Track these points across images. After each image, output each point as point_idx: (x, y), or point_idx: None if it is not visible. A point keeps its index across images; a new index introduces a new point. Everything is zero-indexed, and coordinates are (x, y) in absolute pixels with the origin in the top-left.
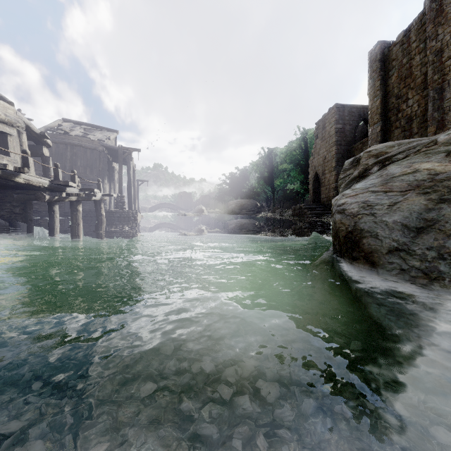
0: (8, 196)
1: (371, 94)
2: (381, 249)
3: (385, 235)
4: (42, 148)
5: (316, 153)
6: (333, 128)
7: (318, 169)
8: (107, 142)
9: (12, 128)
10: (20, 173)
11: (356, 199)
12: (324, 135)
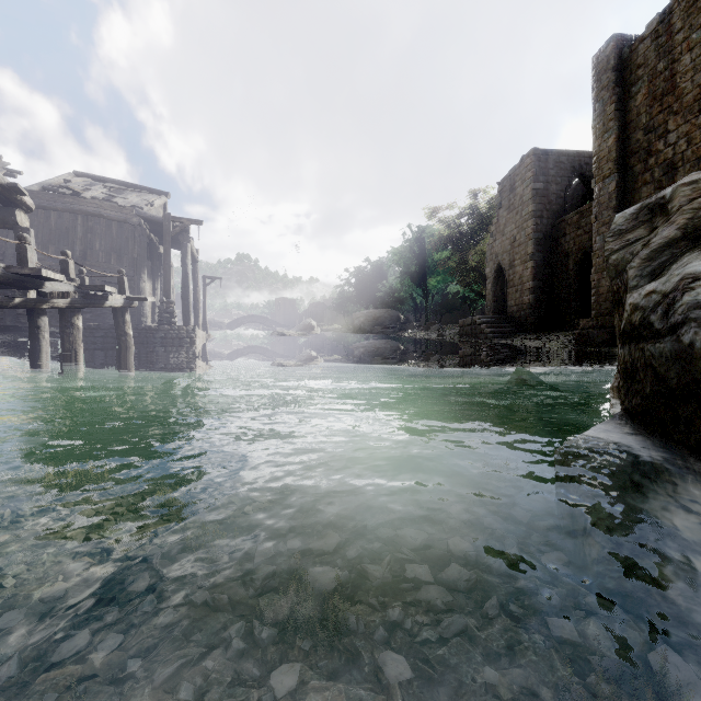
0: None
1: (597, 127)
2: None
3: None
4: (15, 212)
5: (498, 232)
6: (529, 189)
7: (503, 258)
8: (149, 211)
9: None
10: None
11: None
12: (513, 202)
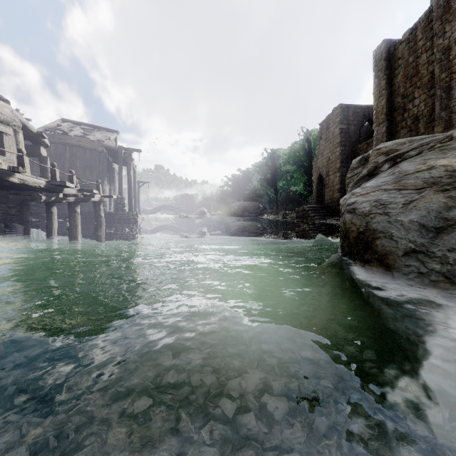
0: (3, 197)
1: (376, 93)
2: (397, 251)
3: (401, 236)
4: (40, 148)
5: (319, 154)
6: (337, 129)
7: (322, 170)
8: (107, 143)
9: (8, 127)
10: (15, 172)
11: (367, 198)
12: (328, 136)
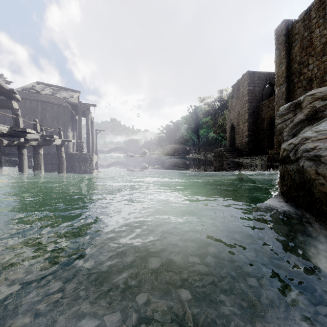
0: None
1: (277, 61)
2: None
3: None
4: (12, 101)
5: (232, 109)
6: (246, 90)
7: (234, 121)
8: (71, 100)
9: None
10: None
11: None
12: (238, 95)
